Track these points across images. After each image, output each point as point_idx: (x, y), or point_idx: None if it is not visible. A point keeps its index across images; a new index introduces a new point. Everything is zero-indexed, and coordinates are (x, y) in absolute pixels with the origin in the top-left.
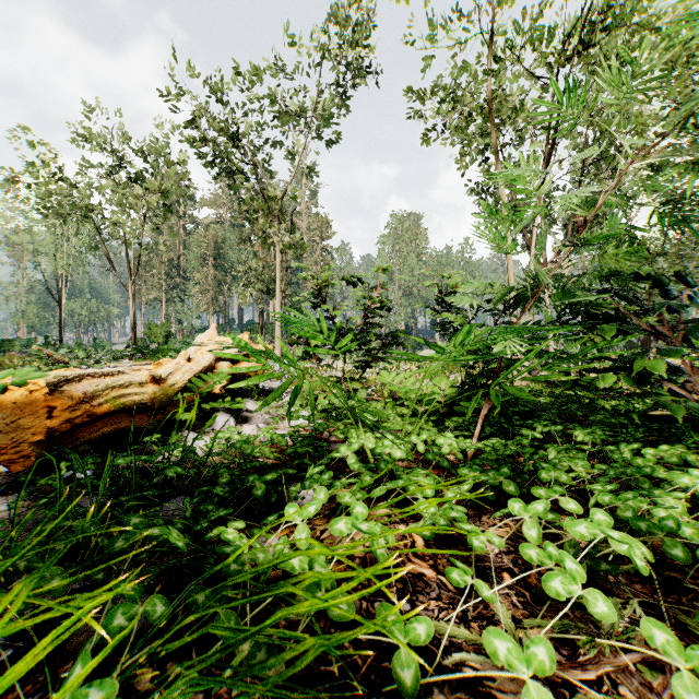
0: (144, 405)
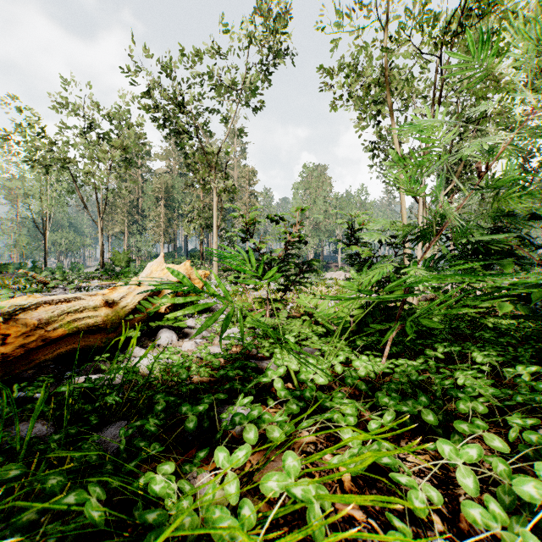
0: (97, 327)
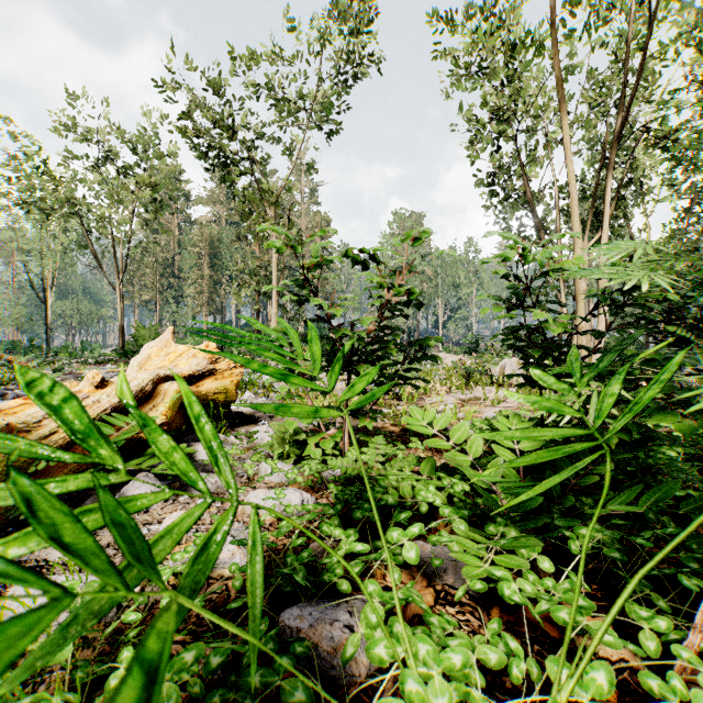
0: None
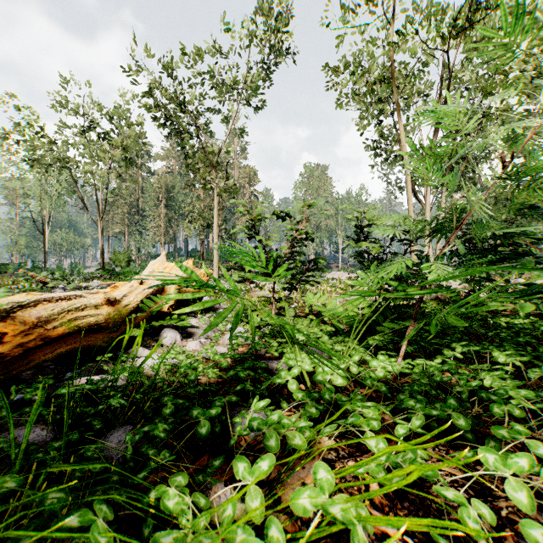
0: (99, 326)
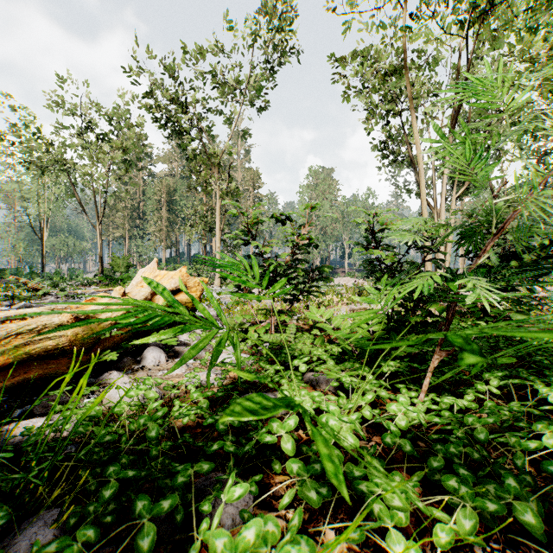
0: (61, 349)
